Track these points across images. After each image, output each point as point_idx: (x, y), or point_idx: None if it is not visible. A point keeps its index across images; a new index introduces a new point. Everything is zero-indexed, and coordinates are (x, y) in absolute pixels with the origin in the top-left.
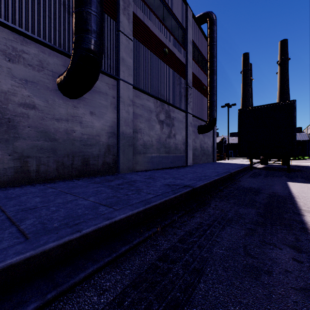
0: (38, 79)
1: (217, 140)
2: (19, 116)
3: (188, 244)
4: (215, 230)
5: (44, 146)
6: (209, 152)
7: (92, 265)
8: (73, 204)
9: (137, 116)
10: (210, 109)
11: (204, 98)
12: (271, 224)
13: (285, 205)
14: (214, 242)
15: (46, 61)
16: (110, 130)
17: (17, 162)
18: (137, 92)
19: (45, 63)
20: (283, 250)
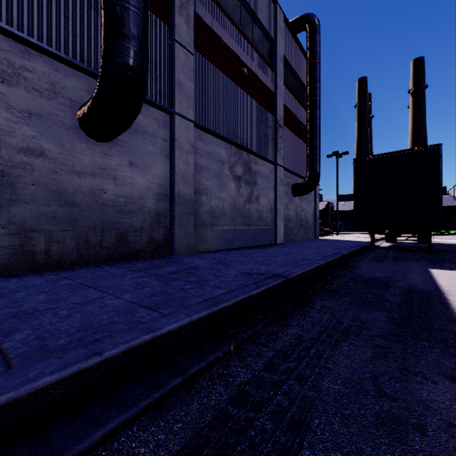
0: (49, 111)
1: (321, 206)
2: (18, 168)
3: (280, 374)
4: (324, 348)
5: (58, 213)
6: (310, 224)
7: (118, 414)
8: (97, 305)
9: (201, 169)
10: (310, 159)
11: (301, 143)
12: (412, 338)
13: (431, 306)
14: (324, 370)
15: (60, 83)
16: (160, 189)
17: (15, 238)
18: (201, 133)
19: (59, 86)
20: (439, 384)
